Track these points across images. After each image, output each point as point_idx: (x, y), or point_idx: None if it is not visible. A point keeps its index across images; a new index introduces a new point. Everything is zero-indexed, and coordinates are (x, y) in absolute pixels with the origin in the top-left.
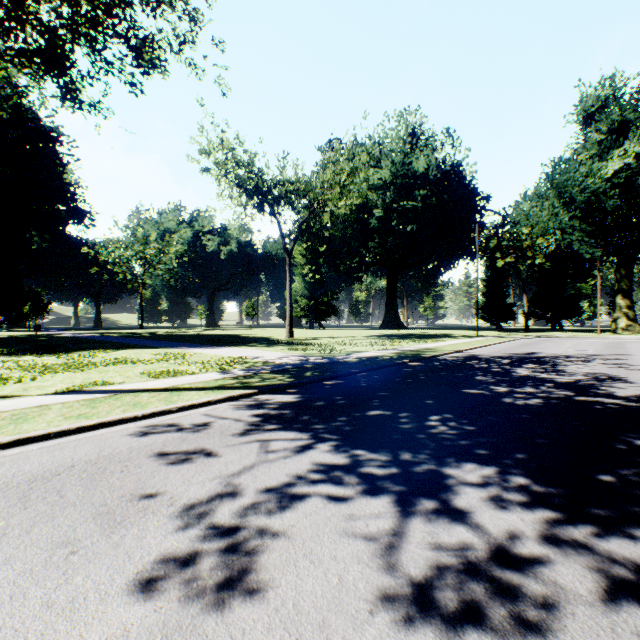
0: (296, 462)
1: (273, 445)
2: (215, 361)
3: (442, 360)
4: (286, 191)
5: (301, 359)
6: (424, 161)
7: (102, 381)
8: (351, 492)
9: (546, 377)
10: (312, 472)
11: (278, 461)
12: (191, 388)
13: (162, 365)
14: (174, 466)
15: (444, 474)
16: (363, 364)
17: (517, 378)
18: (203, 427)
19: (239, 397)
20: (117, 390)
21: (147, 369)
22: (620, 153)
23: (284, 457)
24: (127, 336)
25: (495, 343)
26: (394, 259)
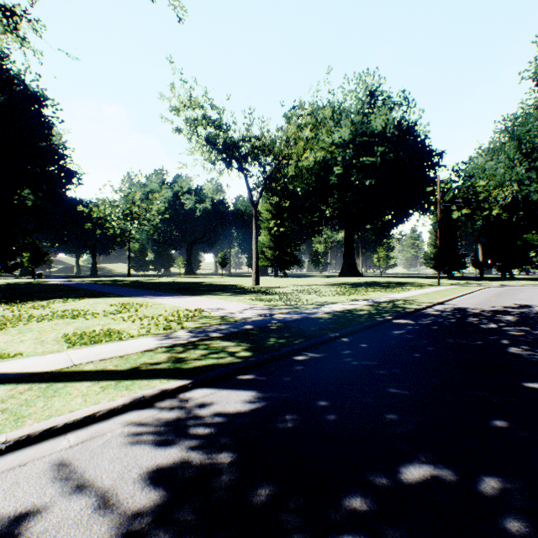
0: None
1: None
2: (166, 315)
3: (430, 316)
4: (252, 146)
5: (264, 313)
6: (382, 120)
7: None
8: None
9: None
10: None
11: None
12: (90, 373)
13: (103, 321)
14: None
15: None
16: (340, 323)
17: None
18: None
19: (154, 398)
20: None
21: (80, 327)
22: None
23: None
24: (108, 283)
25: (467, 293)
26: (352, 213)
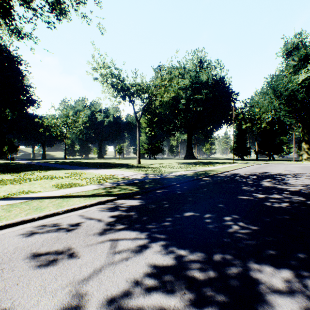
0: (135, 264)
1: (120, 245)
2: (97, 177)
3: (220, 176)
4: (137, 89)
5: (144, 176)
6: (206, 75)
7: (27, 190)
8: (180, 306)
9: (282, 187)
10: (147, 277)
11: (121, 263)
12: (77, 196)
13: (67, 180)
14: (39, 269)
15: (253, 279)
16: (177, 179)
17: (266, 188)
18: (75, 227)
19: (104, 202)
20: (32, 197)
21: (57, 182)
22: (305, 71)
23: (126, 258)
24: (56, 163)
25: (244, 167)
26: (191, 124)
